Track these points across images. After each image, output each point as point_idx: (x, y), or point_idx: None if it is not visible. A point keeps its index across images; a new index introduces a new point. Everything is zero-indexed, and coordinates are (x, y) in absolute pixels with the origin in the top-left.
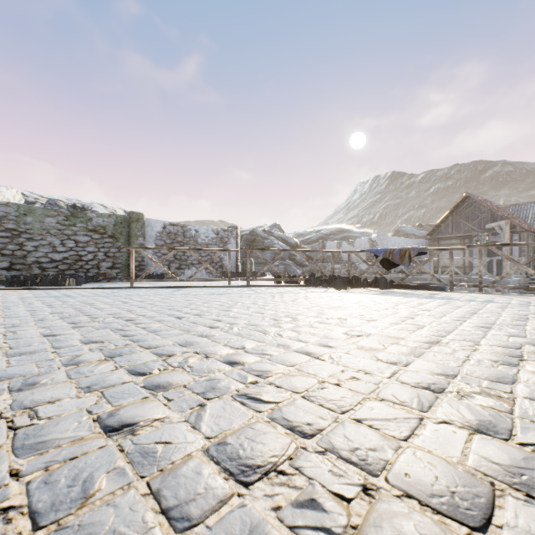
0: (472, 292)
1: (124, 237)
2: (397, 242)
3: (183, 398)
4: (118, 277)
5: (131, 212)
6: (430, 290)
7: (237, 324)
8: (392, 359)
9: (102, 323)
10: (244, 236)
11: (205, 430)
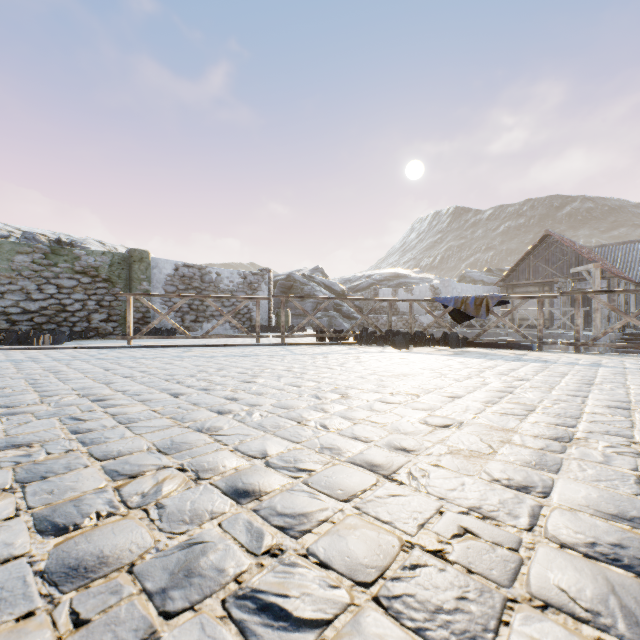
0: (568, 352)
1: (123, 282)
2: (464, 290)
3: (112, 614)
4: (115, 333)
5: (133, 249)
6: (514, 349)
7: (260, 406)
8: (517, 479)
9: (53, 405)
10: (279, 282)
11: None
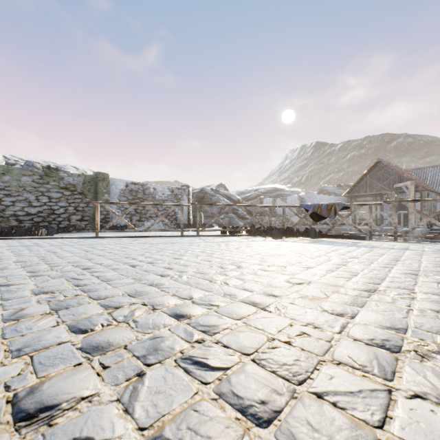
0: (388, 241)
1: (91, 194)
2: (322, 199)
3: (121, 364)
4: (86, 228)
5: (98, 173)
6: (353, 239)
7: (187, 272)
8: (337, 310)
9: (59, 271)
10: (195, 194)
11: (138, 416)
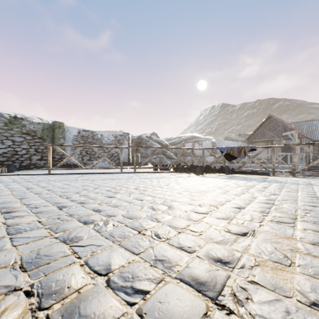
0: (289, 177)
1: (49, 139)
2: (228, 144)
3: None
4: (45, 166)
5: (55, 121)
6: (259, 175)
7: (114, 217)
8: None
9: None
10: (134, 140)
11: None
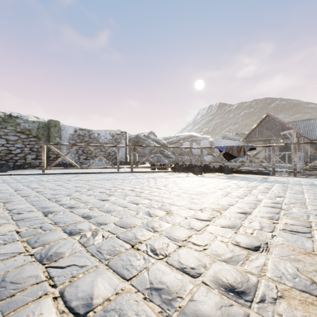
0: (289, 176)
1: (45, 137)
2: (226, 143)
3: None
4: (40, 166)
5: (50, 120)
6: (259, 174)
7: (105, 225)
8: None
9: None
10: (132, 139)
11: None
